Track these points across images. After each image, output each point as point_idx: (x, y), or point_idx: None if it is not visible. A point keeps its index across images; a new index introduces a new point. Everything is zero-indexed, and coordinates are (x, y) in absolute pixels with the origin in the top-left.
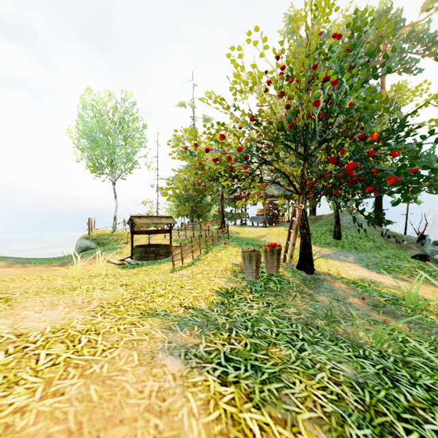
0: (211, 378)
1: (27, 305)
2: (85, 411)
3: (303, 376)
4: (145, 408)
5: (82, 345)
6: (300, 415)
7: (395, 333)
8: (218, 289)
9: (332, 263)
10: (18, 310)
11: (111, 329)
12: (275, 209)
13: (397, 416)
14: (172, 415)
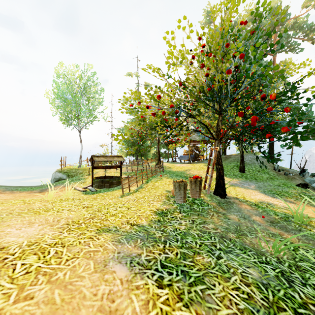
0: (150, 281)
1: (10, 223)
2: (49, 313)
3: (221, 279)
4: (98, 309)
5: (50, 256)
6: (219, 312)
7: (288, 243)
8: (156, 210)
9: (239, 189)
10: (3, 227)
11: (74, 242)
12: (197, 150)
13: (294, 311)
14: (119, 314)
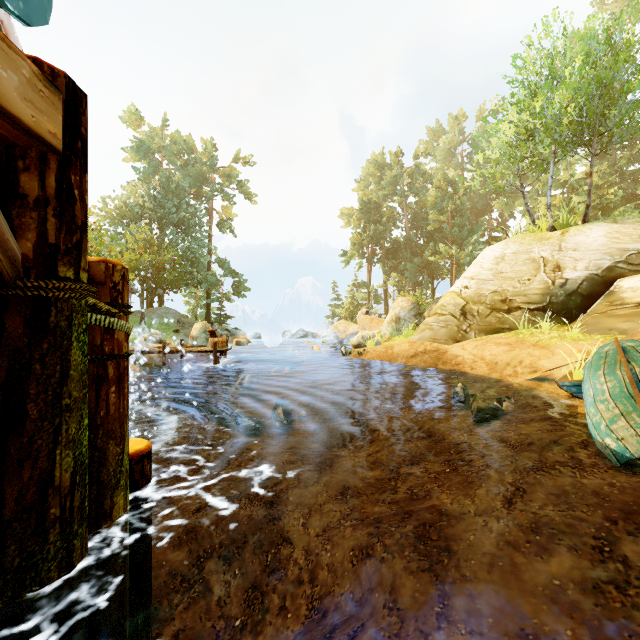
0: None
1: None
2: None
3: None
4: None
5: None
6: None
7: None
8: None
9: None
10: None
11: None
12: None
13: None
14: None
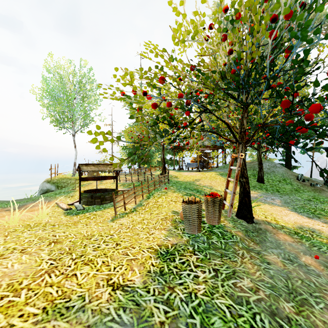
0: None
1: None
2: None
3: None
4: None
5: None
6: None
7: None
8: (157, 246)
9: (263, 207)
10: None
11: None
12: (205, 157)
13: None
14: None
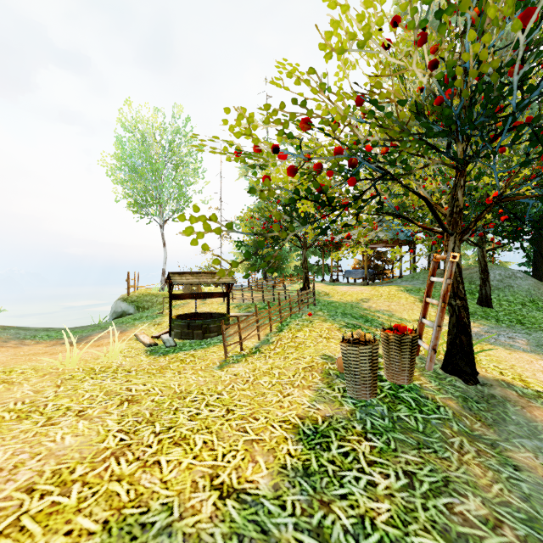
0: None
1: None
2: None
3: None
4: None
5: None
6: None
7: None
8: (298, 420)
9: (494, 352)
10: None
11: None
12: (378, 260)
13: None
14: None
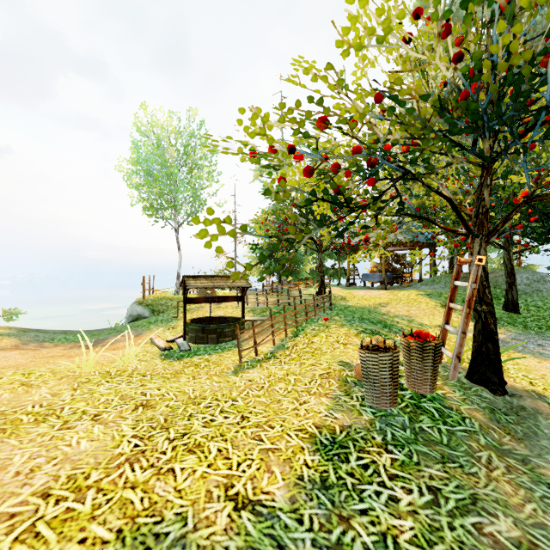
0: None
1: None
2: None
3: None
4: None
5: None
6: None
7: None
8: (314, 429)
9: (522, 361)
10: None
11: None
12: (397, 263)
13: None
14: None
